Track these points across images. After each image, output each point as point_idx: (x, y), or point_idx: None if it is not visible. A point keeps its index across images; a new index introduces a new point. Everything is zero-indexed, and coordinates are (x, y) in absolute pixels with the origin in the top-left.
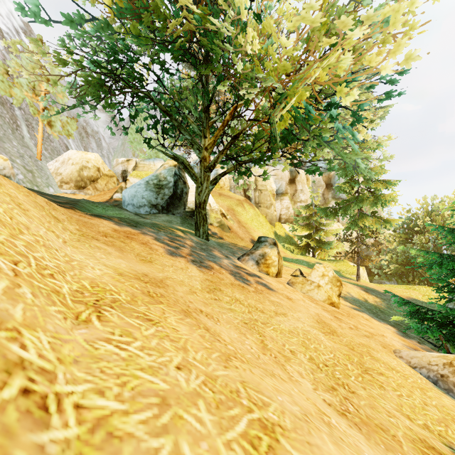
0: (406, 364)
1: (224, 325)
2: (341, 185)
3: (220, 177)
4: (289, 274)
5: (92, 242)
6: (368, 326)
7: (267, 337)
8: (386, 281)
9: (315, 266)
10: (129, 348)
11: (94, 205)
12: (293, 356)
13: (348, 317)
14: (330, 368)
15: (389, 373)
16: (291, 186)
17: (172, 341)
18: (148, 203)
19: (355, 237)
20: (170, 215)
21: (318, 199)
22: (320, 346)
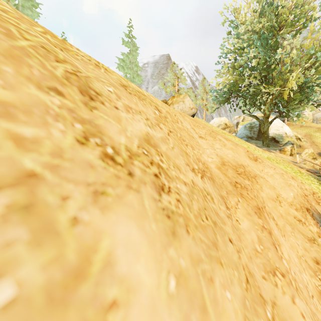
0: None
1: None
2: None
3: (273, 120)
4: None
5: None
6: None
7: None
8: None
9: (305, 150)
10: None
11: None
12: None
13: None
14: None
15: None
16: None
17: None
18: (245, 136)
19: None
20: (257, 140)
21: None
22: None
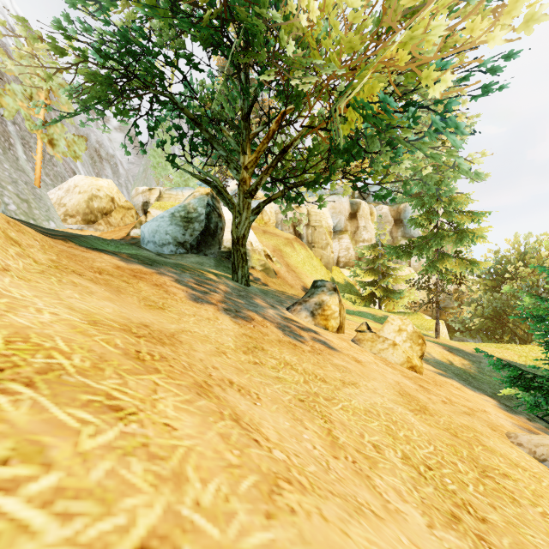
0: (529, 455)
1: (267, 407)
2: (417, 217)
3: (264, 205)
4: (353, 329)
5: (66, 277)
6: (463, 398)
7: (336, 423)
8: (469, 339)
9: (388, 319)
10: (5, 502)
11: (104, 243)
12: (380, 456)
13: (436, 386)
14: (436, 472)
15: (514, 473)
16: (352, 222)
17: (152, 459)
18: (173, 241)
19: (434, 284)
20: (201, 256)
21: (386, 237)
22: (413, 433)
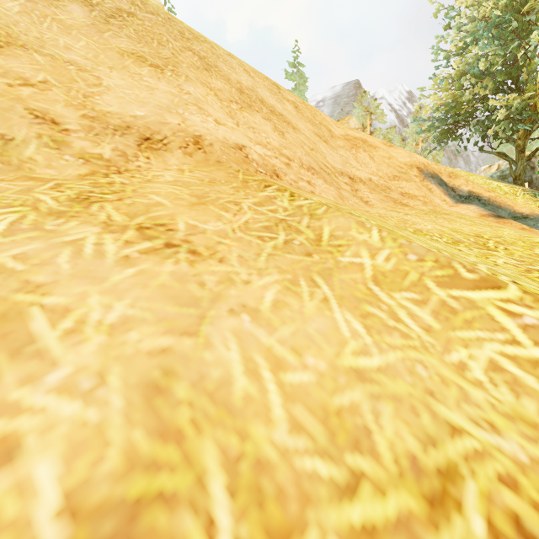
0: None
1: None
2: None
3: (532, 154)
4: None
5: None
6: None
7: None
8: None
9: None
10: None
11: None
12: None
13: None
14: None
15: None
16: None
17: None
18: None
19: None
20: None
21: None
22: None
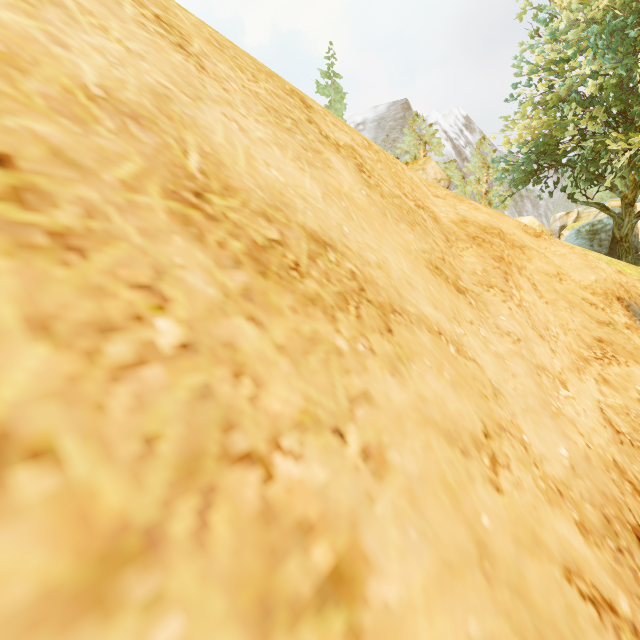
0: None
1: None
2: None
3: None
4: None
5: None
6: None
7: None
8: None
9: None
10: None
11: None
12: None
13: None
14: None
15: None
16: None
17: None
18: None
19: None
20: None
21: None
22: None
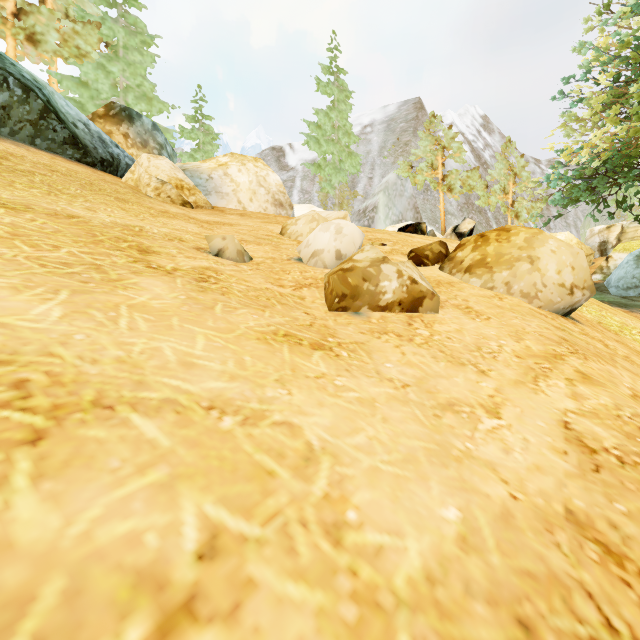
0: None
1: None
2: None
3: None
4: None
5: None
6: None
7: None
8: None
9: None
10: None
11: None
12: None
13: None
14: None
15: None
16: None
17: None
18: None
19: None
20: None
21: None
22: None
